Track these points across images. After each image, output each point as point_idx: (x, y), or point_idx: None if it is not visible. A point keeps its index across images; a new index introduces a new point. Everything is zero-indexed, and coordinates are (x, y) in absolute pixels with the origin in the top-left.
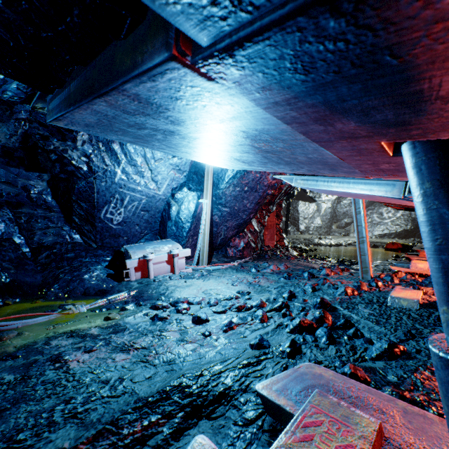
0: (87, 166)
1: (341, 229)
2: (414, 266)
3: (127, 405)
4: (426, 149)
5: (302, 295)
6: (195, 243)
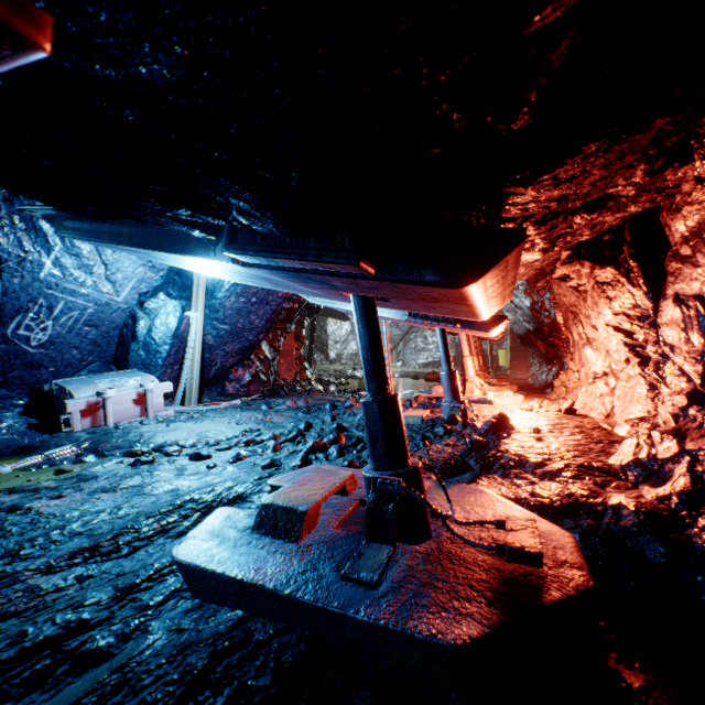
0: None
1: None
2: (436, 391)
3: (138, 518)
4: (357, 298)
5: (321, 425)
6: (176, 376)
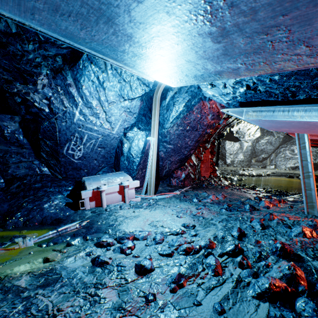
0: (48, 108)
1: (259, 162)
2: None
3: None
4: None
5: (252, 233)
6: (144, 175)
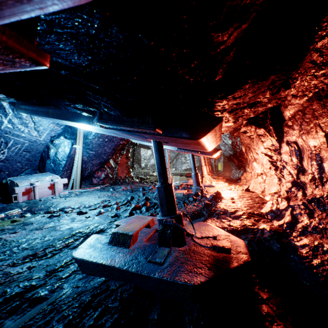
0: None
1: None
2: (190, 182)
3: (54, 241)
4: (154, 142)
5: (138, 197)
6: (69, 175)
